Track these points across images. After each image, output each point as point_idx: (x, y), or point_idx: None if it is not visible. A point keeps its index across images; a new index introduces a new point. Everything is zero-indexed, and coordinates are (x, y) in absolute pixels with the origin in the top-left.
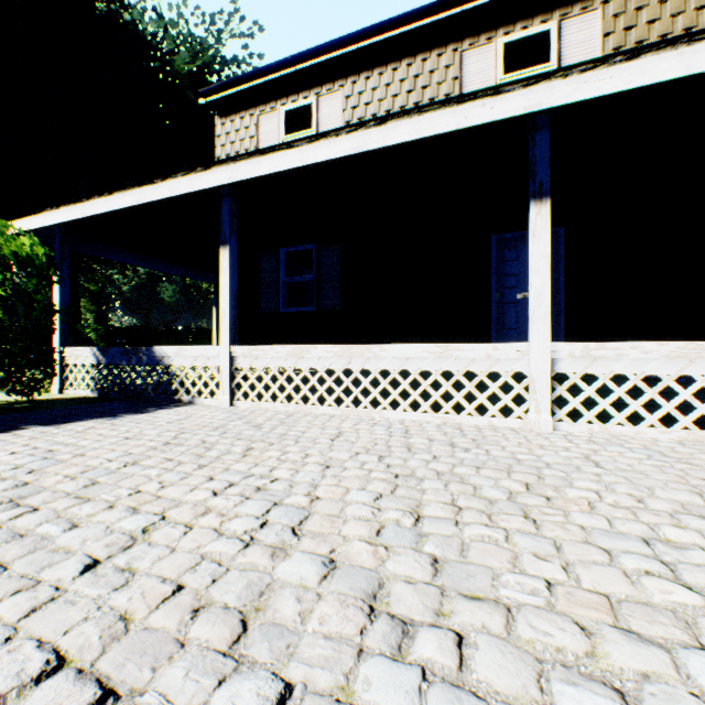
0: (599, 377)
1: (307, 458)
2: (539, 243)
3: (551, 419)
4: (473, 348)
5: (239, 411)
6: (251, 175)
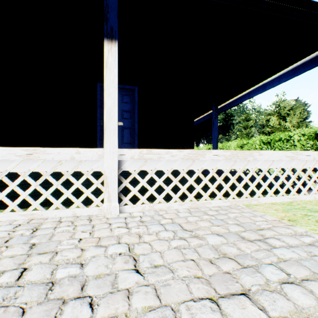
0: (149, 172)
1: None
2: (111, 73)
3: (119, 205)
4: (59, 152)
5: None
6: None
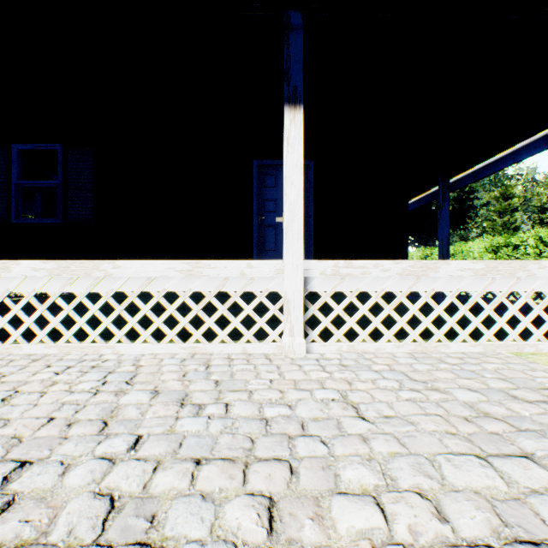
0: (347, 295)
1: None
2: (293, 153)
3: (305, 341)
4: (226, 265)
5: None
6: None
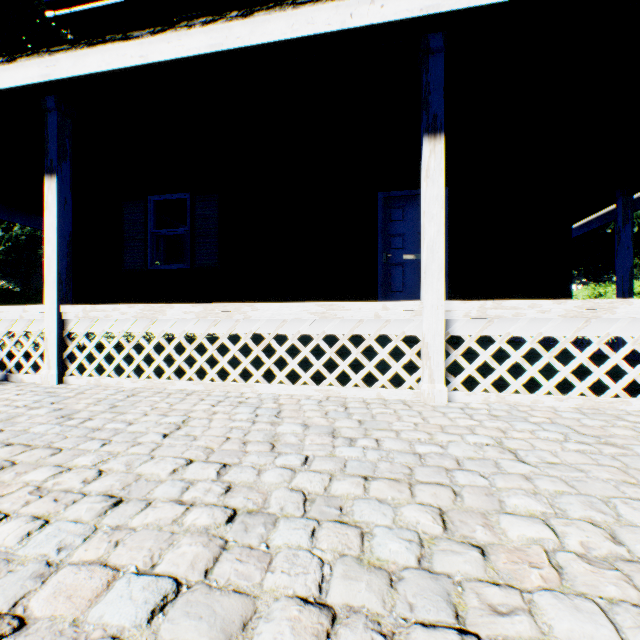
0: (496, 339)
1: (93, 483)
2: (433, 186)
3: (446, 389)
4: (360, 307)
5: (64, 391)
6: (74, 73)
